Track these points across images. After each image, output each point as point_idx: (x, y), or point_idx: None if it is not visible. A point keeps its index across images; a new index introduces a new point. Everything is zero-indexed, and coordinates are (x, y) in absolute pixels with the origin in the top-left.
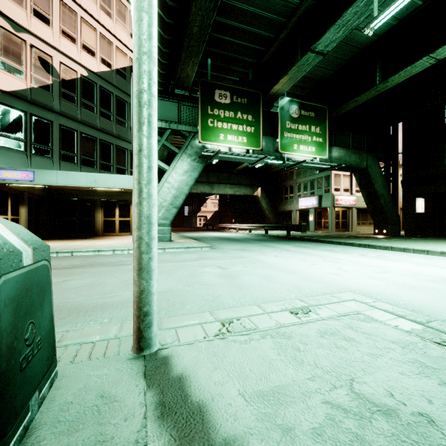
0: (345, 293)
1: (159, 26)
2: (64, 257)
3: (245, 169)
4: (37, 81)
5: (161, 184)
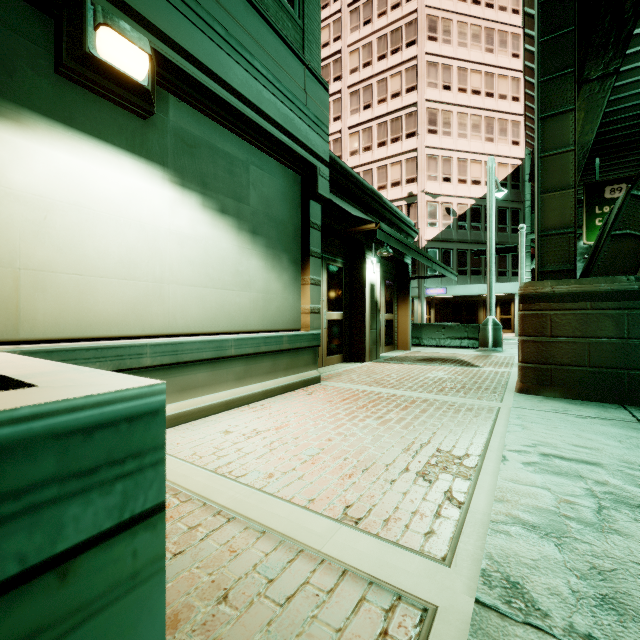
0: None
1: None
2: None
3: None
4: (444, 225)
5: None
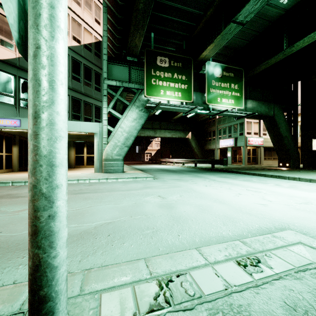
0: (286, 231)
1: (114, 8)
2: None
3: (179, 119)
4: None
5: (116, 129)
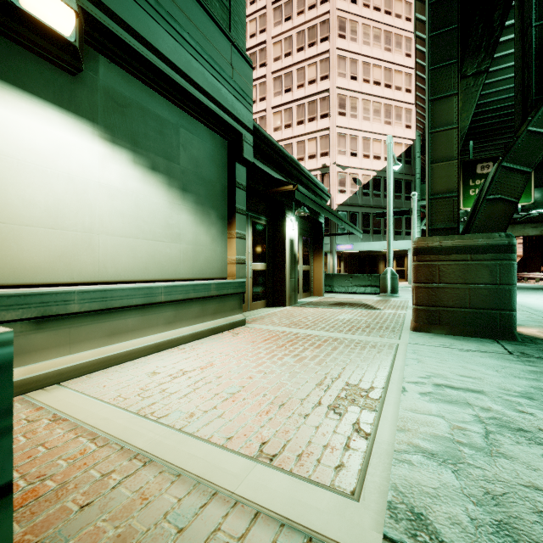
0: None
1: None
2: None
3: None
4: (352, 192)
5: None
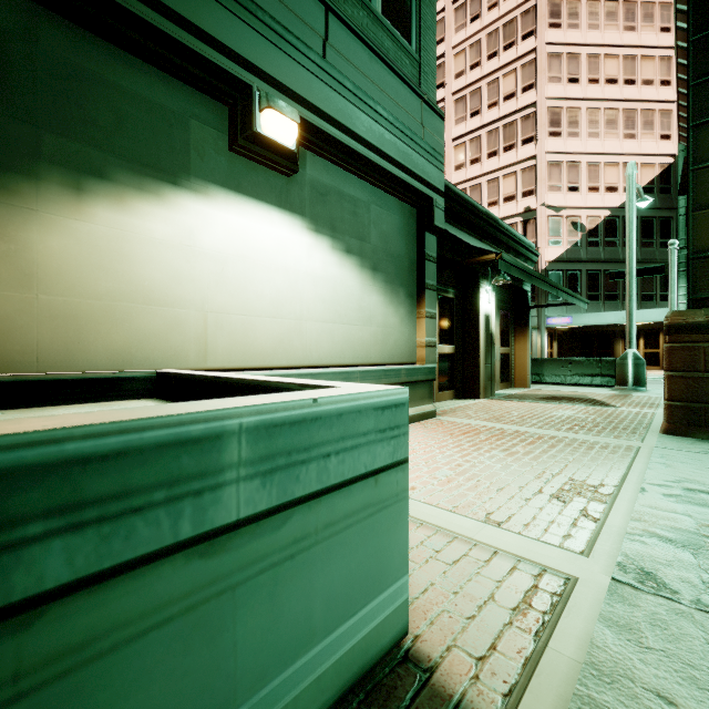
0: None
1: None
2: None
3: None
4: (570, 242)
5: None
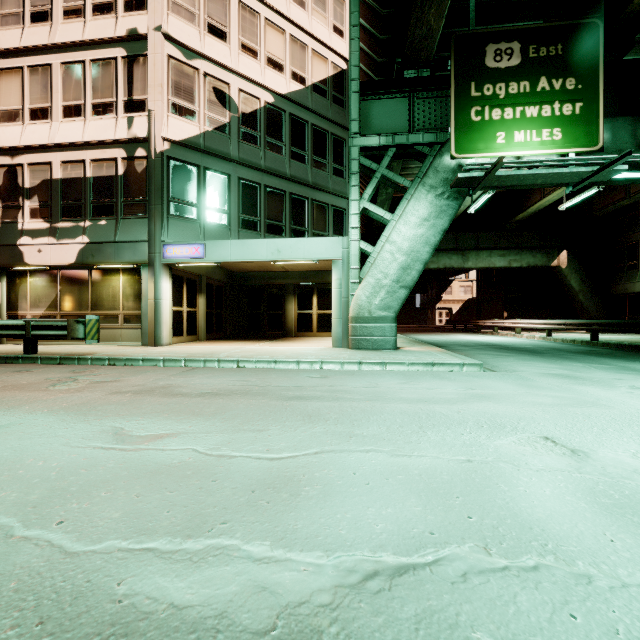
0: None
1: None
2: (222, 370)
3: (529, 222)
4: (212, 122)
5: (378, 247)
